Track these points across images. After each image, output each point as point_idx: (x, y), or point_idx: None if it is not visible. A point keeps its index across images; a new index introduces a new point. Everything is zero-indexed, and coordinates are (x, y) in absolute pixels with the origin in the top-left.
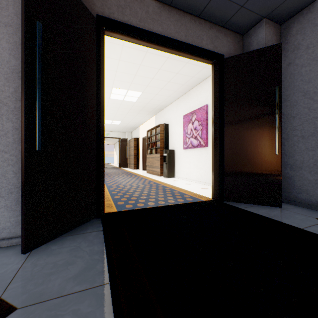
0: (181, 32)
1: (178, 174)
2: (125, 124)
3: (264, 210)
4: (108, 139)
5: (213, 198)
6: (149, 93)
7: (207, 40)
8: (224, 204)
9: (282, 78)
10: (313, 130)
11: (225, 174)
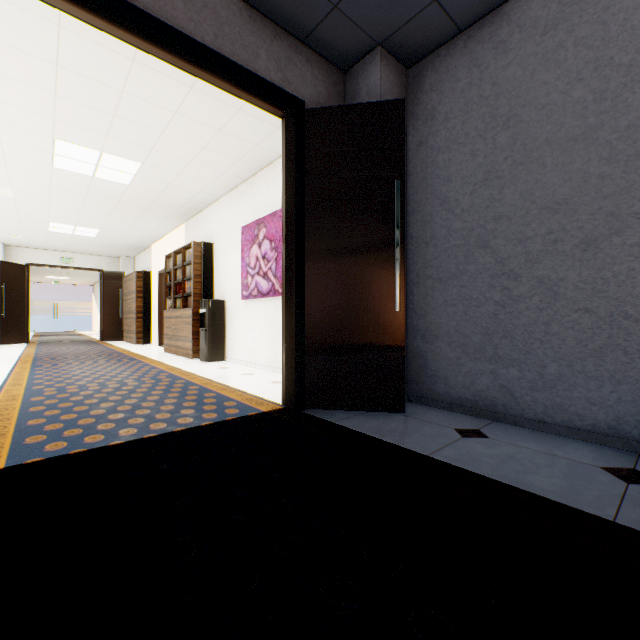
0: (203, 23)
1: (233, 352)
2: (114, 239)
3: (375, 423)
4: (74, 273)
5: (285, 403)
6: (160, 168)
7: (269, 62)
8: (303, 417)
9: (411, 170)
10: (454, 268)
11: (308, 353)
